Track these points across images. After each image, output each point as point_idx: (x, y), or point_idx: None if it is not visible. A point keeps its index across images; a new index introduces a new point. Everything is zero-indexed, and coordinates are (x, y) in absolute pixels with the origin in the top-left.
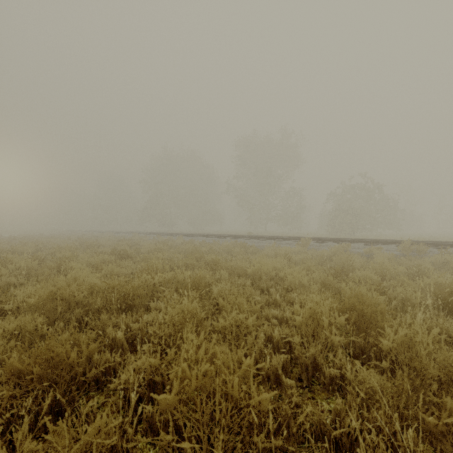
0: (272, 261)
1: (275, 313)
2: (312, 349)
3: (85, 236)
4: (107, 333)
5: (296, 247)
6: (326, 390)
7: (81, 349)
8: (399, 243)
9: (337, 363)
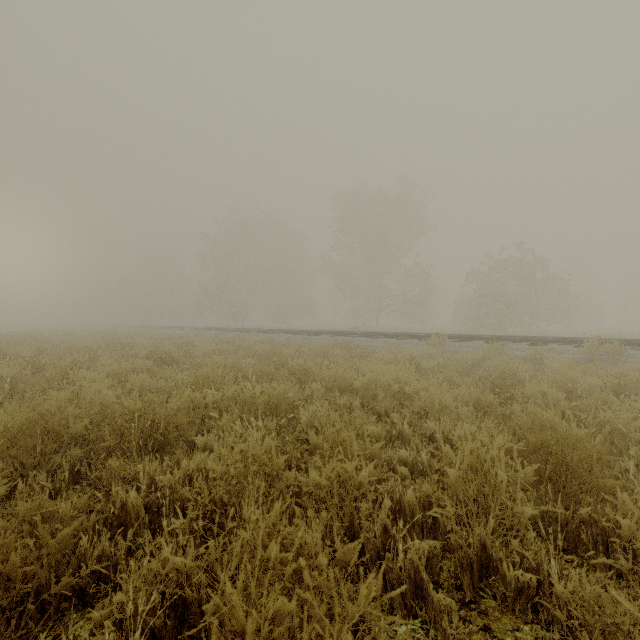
0: (393, 369)
1: (403, 454)
2: (480, 529)
3: (118, 332)
4: (115, 493)
5: (425, 348)
6: (510, 610)
7: (39, 540)
8: (579, 343)
9: (531, 559)
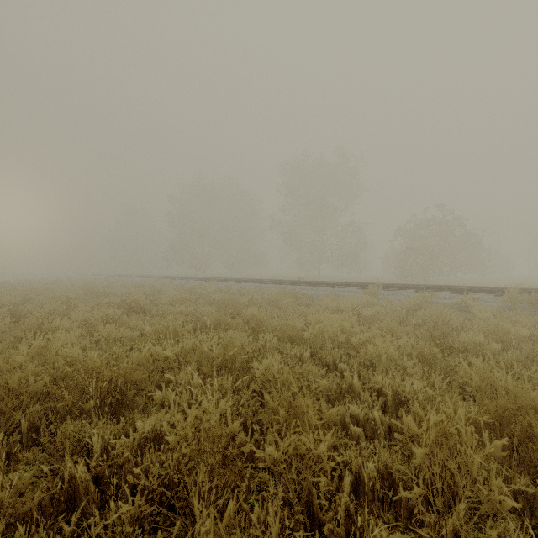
0: (338, 319)
1: (355, 410)
2: (452, 518)
3: (97, 281)
4: (64, 464)
5: (363, 297)
6: None
7: None
8: (498, 292)
9: None
